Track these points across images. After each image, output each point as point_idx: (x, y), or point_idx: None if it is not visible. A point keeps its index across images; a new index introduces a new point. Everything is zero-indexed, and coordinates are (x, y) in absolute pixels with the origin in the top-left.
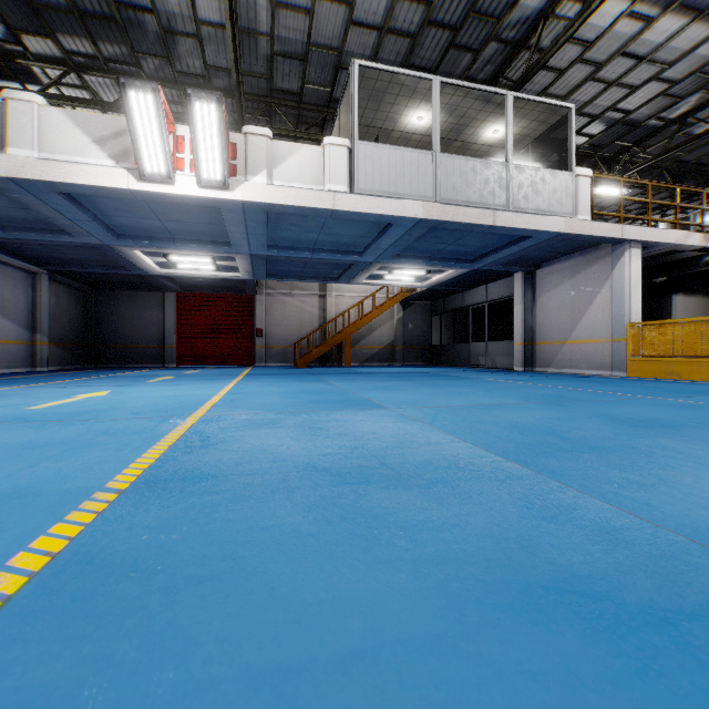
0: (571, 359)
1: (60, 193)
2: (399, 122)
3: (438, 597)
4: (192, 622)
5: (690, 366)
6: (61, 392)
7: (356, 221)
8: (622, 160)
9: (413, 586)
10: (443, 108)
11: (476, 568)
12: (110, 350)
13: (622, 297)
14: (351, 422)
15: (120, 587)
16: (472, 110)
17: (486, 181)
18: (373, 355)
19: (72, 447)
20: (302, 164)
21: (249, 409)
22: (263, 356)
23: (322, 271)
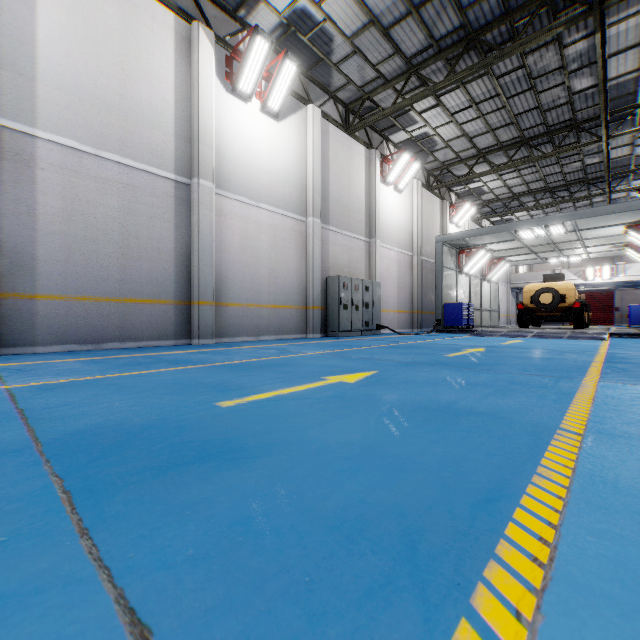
0: None
1: None
2: None
3: None
4: None
5: None
6: None
7: None
8: None
9: None
10: None
11: None
12: None
13: None
14: None
15: None
16: None
17: None
18: None
19: None
20: (635, 268)
21: None
22: (617, 320)
23: None
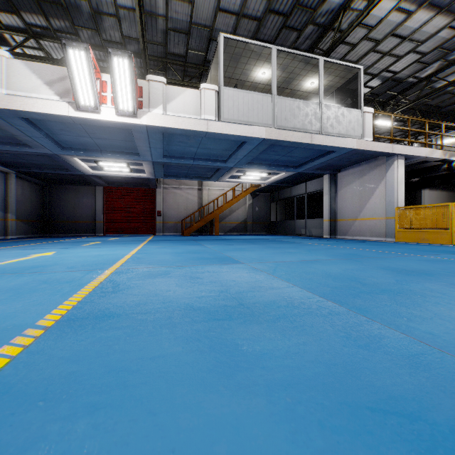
0: (359, 230)
1: (22, 118)
2: (250, 76)
3: (287, 420)
4: (82, 451)
5: (435, 234)
6: (21, 253)
7: (222, 139)
8: (391, 103)
9: (267, 410)
10: (279, 66)
11: (315, 392)
12: (59, 224)
13: (392, 190)
14: (219, 273)
15: (28, 416)
16: (297, 68)
17: (306, 114)
18: (233, 227)
19: (19, 292)
20: (186, 101)
21: (149, 264)
22: (161, 228)
23: (200, 173)
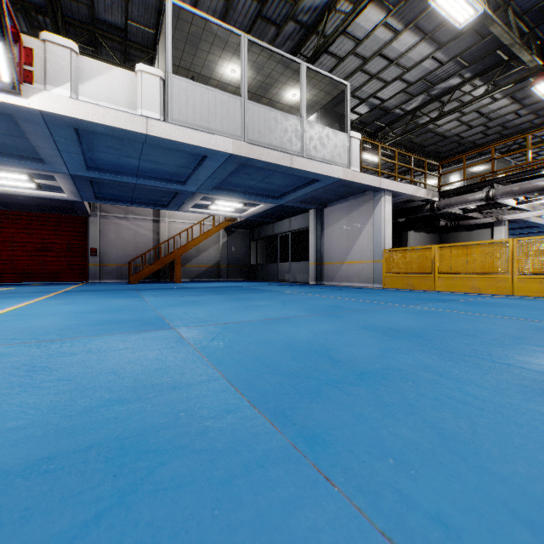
0: (347, 275)
1: None
2: (215, 71)
3: None
4: None
5: (421, 280)
6: None
7: (173, 150)
8: (379, 135)
9: None
10: (252, 65)
11: None
12: None
13: (379, 230)
14: (104, 354)
15: None
16: (275, 72)
17: (286, 130)
18: (202, 272)
19: None
20: (113, 85)
21: None
22: (97, 273)
23: (152, 198)
